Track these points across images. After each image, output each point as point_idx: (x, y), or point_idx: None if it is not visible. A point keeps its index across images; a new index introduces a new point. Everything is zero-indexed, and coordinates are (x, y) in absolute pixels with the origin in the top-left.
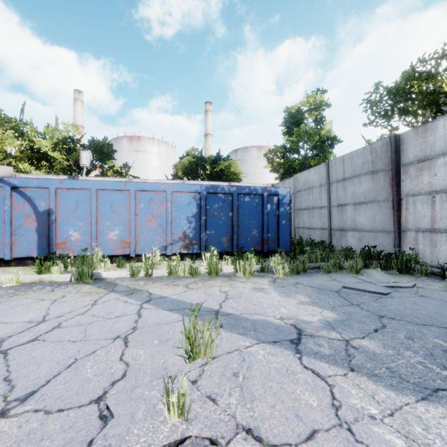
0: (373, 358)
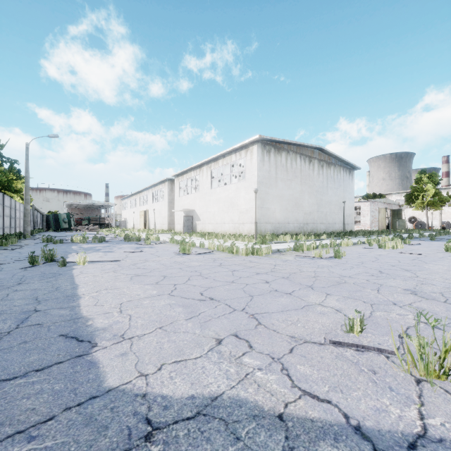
0: None
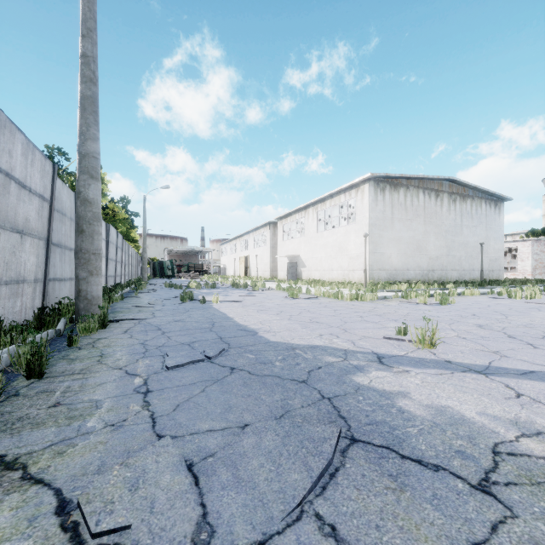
0: (332, 353)
